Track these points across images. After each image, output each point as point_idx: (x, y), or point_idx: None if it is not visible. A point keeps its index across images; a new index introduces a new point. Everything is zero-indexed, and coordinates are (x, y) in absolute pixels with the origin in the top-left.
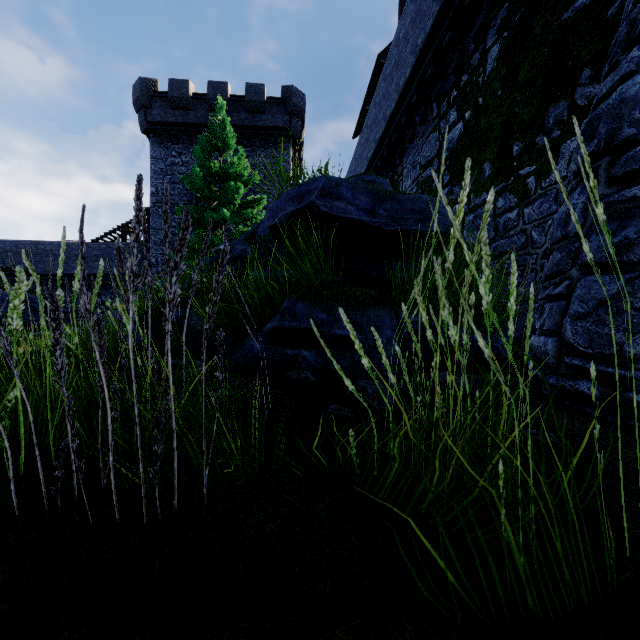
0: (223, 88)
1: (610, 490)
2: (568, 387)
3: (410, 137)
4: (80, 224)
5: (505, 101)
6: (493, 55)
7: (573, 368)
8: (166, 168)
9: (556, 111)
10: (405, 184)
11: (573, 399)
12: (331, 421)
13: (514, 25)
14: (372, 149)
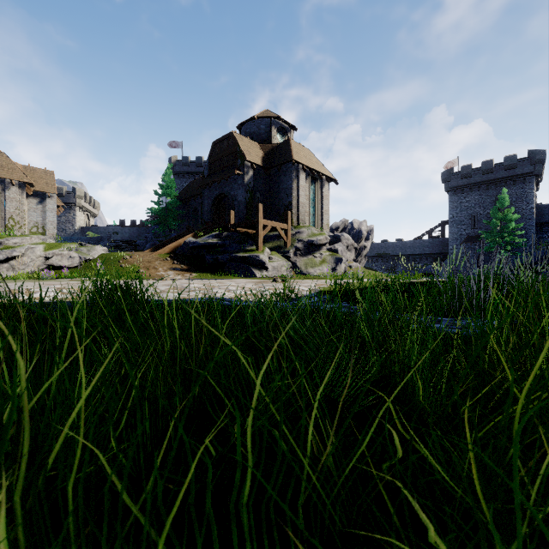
0: (490, 163)
1: None
2: None
3: None
4: None
5: None
6: None
7: None
8: (457, 205)
9: None
10: None
11: None
12: None
13: None
14: None
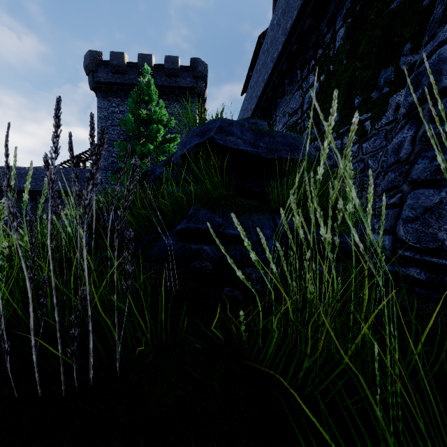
0: (149, 59)
1: (446, 357)
2: (401, 272)
3: (281, 94)
4: (6, 138)
5: (349, 67)
6: (340, 35)
7: (405, 258)
8: (108, 115)
9: (386, 74)
10: (278, 127)
11: (405, 281)
12: (225, 300)
13: (355, 13)
14: (254, 103)
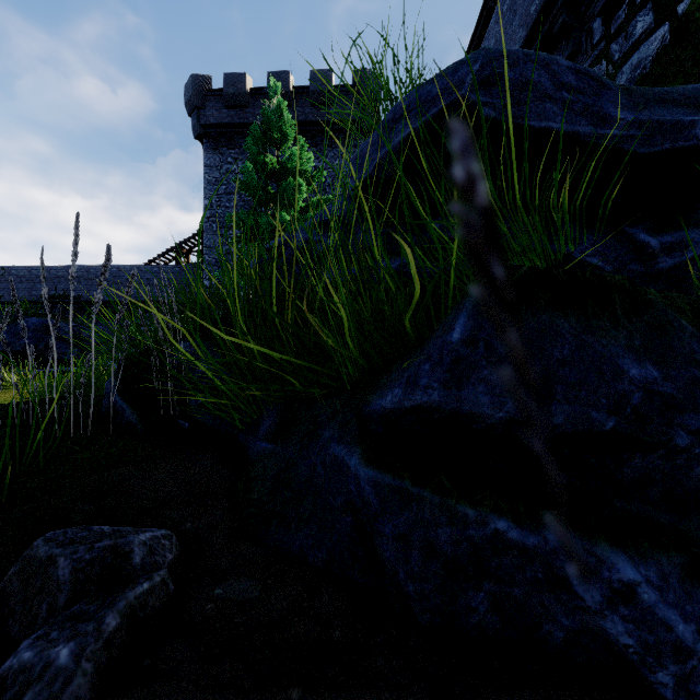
0: (284, 79)
1: None
2: None
3: None
4: None
5: None
6: None
7: None
8: (221, 177)
9: None
10: None
11: None
12: None
13: None
14: None
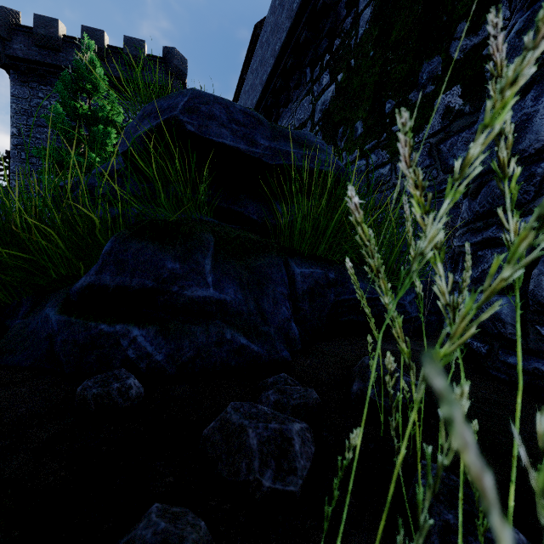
0: (99, 36)
1: None
2: None
3: (285, 101)
4: None
5: (377, 61)
6: (365, 18)
7: None
8: (31, 109)
9: (430, 66)
10: None
11: None
12: None
13: None
14: None
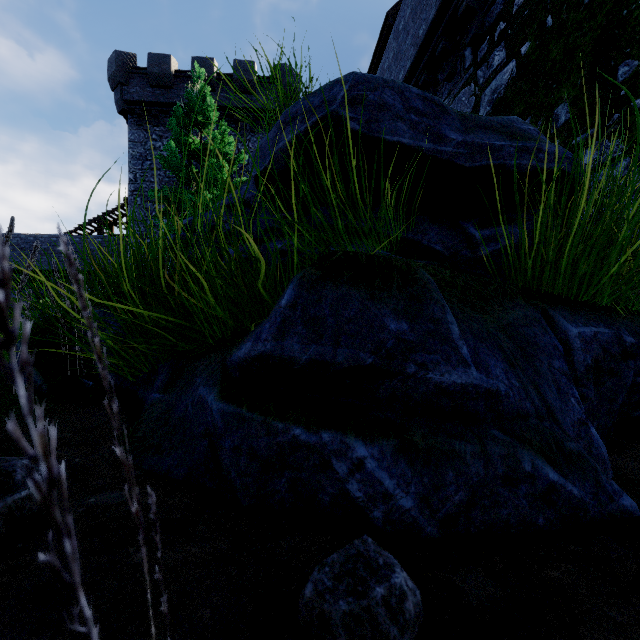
0: (209, 65)
1: None
2: None
3: None
4: None
5: (600, 7)
6: None
7: None
8: (145, 153)
9: None
10: None
11: None
12: None
13: None
14: None
